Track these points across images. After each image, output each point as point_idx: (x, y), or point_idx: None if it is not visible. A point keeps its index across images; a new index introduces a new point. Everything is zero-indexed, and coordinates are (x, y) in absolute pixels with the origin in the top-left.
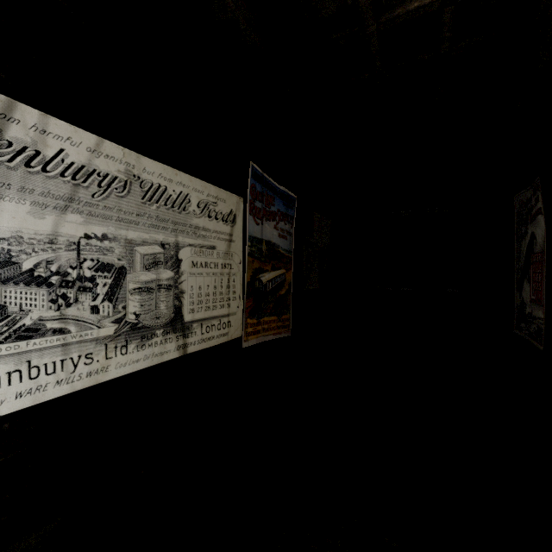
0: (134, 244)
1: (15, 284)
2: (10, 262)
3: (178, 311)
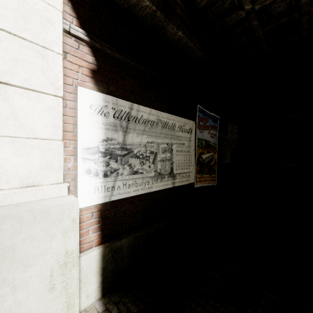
0: (159, 144)
1: (133, 158)
2: (132, 151)
3: (171, 169)
